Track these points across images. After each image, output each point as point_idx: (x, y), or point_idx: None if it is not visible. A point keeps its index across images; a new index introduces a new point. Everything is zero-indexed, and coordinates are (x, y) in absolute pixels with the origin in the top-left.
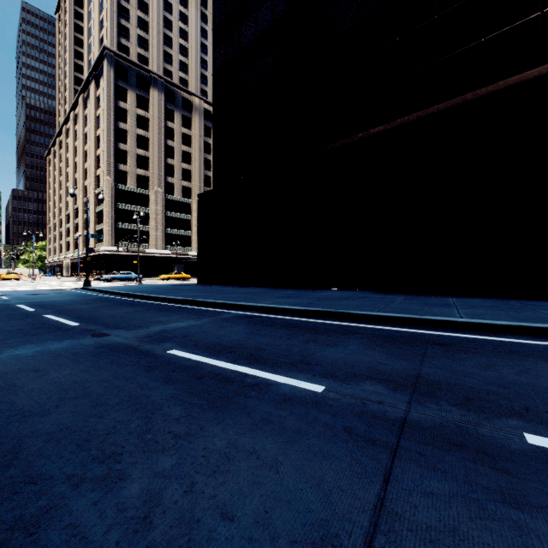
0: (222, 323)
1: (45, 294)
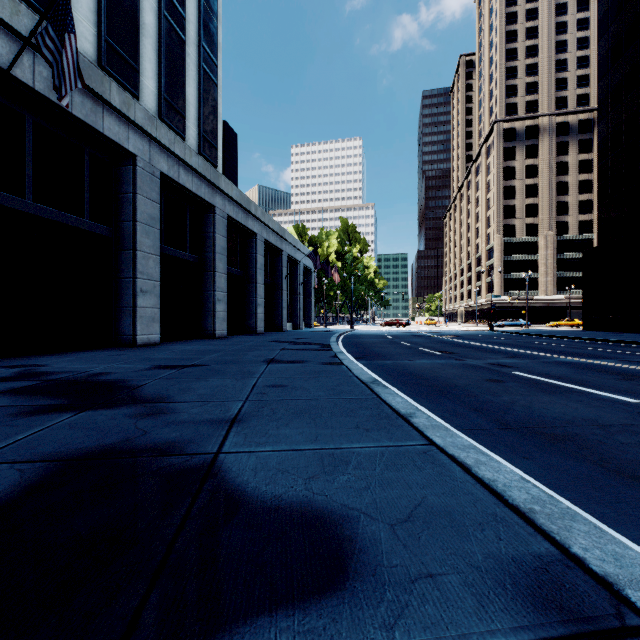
0: (560, 341)
1: (474, 332)
